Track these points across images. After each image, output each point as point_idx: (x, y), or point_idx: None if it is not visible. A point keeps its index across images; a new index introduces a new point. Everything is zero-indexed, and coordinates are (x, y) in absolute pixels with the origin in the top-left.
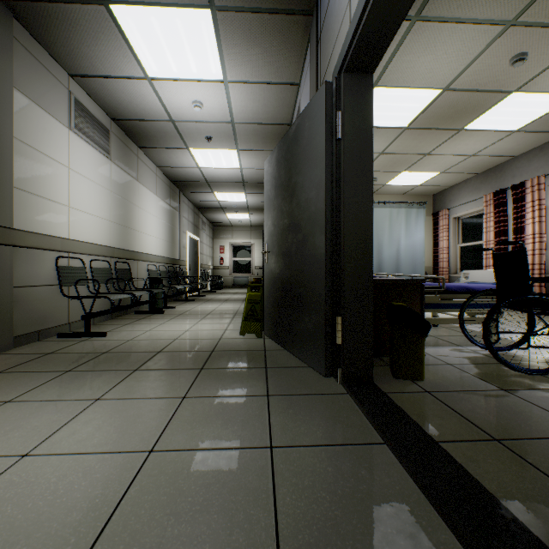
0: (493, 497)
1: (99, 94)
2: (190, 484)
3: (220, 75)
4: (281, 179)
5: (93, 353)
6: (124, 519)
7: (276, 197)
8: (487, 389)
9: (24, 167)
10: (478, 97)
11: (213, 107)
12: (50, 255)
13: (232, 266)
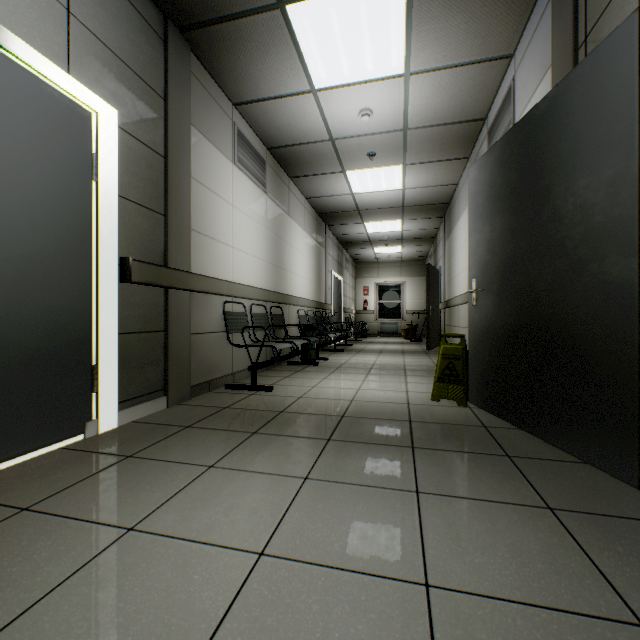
0: None
1: (258, 122)
2: None
3: (400, 67)
4: (510, 186)
5: (269, 412)
6: None
7: (497, 213)
8: None
9: (198, 207)
10: None
11: (383, 113)
12: (217, 300)
13: (378, 310)
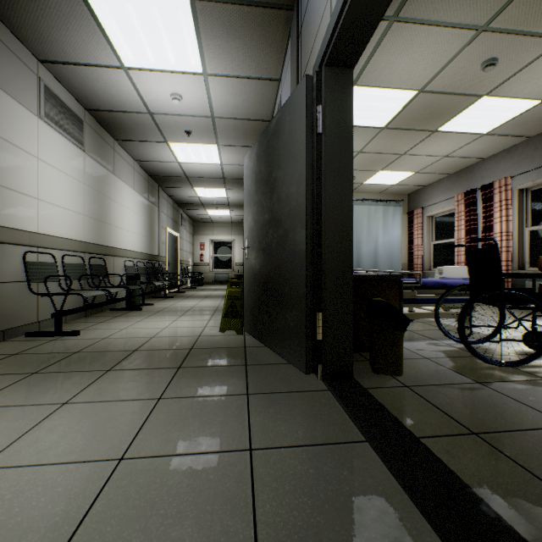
0: (476, 494)
1: (71, 82)
2: (163, 494)
3: (199, 67)
4: (262, 174)
5: (63, 353)
6: (87, 539)
7: (257, 192)
8: (463, 382)
9: None
10: (451, 100)
11: (192, 100)
12: (16, 249)
13: (213, 262)
